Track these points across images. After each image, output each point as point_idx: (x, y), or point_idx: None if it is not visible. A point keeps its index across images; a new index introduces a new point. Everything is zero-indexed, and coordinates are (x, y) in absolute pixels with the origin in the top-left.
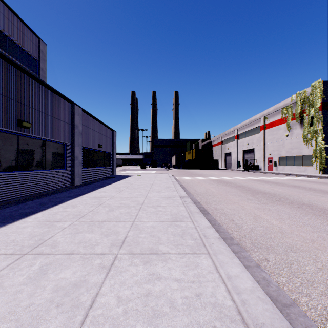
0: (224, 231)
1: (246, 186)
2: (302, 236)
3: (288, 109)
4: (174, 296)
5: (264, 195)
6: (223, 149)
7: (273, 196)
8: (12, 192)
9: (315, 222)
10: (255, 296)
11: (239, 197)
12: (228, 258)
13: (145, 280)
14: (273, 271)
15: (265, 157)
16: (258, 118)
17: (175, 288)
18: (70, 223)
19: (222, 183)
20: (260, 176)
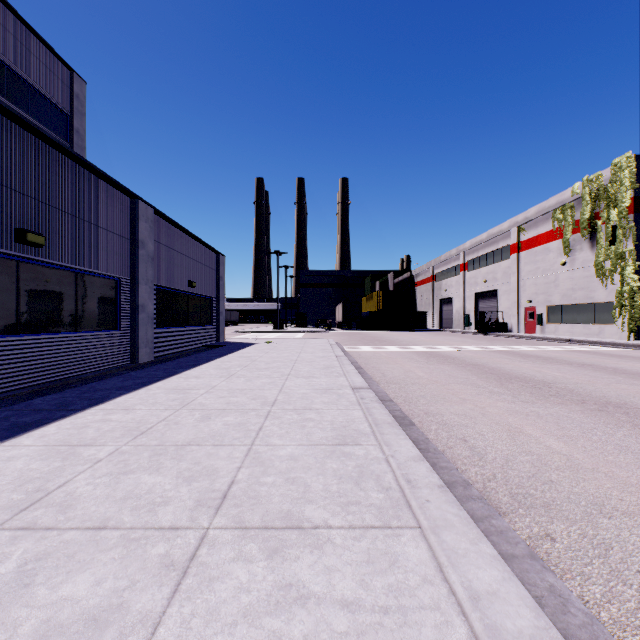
0: (448, 466)
1: (486, 365)
2: (619, 477)
3: (566, 212)
4: None
5: (523, 383)
6: (437, 292)
7: (544, 386)
8: (3, 378)
9: None
10: None
11: (473, 387)
12: (467, 541)
13: (268, 605)
14: (568, 567)
15: (520, 307)
16: (506, 229)
17: (341, 631)
18: (114, 448)
19: (437, 358)
20: (510, 343)
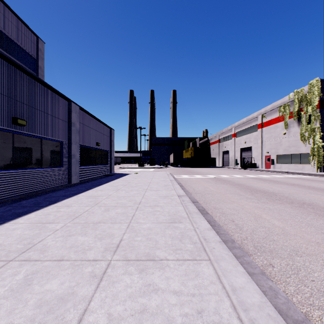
0: (224, 233)
1: (245, 185)
2: (307, 238)
3: (286, 108)
4: (172, 314)
5: (263, 193)
6: (221, 148)
7: (273, 195)
8: (6, 191)
9: (318, 223)
10: (265, 314)
11: (238, 195)
12: (231, 266)
13: (140, 293)
14: (279, 278)
15: (263, 155)
16: (255, 116)
17: (173, 303)
18: (63, 224)
19: (220, 181)
20: (257, 174)
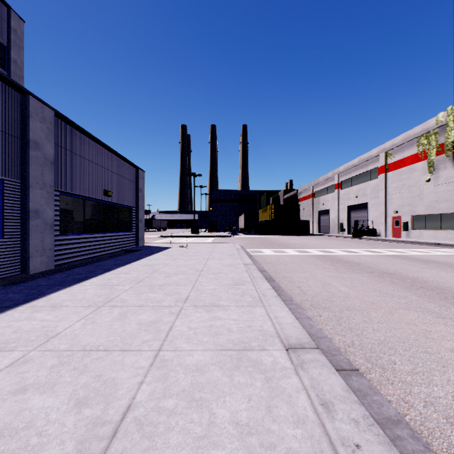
0: None
1: (402, 274)
2: None
3: (431, 138)
4: None
5: None
6: (316, 205)
7: None
8: None
9: None
10: None
11: (436, 318)
12: None
13: None
14: None
15: (387, 216)
16: (375, 154)
17: None
18: None
19: (341, 264)
20: (389, 247)
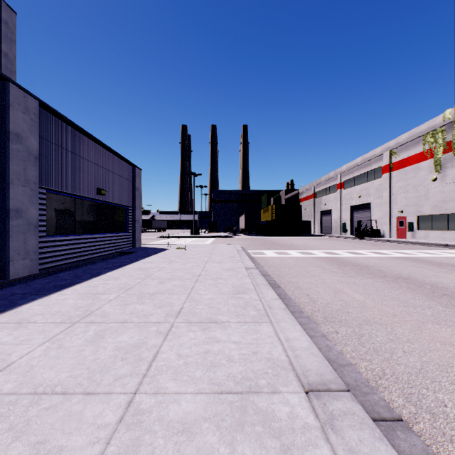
0: None
1: (418, 279)
2: None
3: (437, 136)
4: None
5: None
6: (317, 206)
7: None
8: None
9: None
10: None
11: None
12: None
13: None
14: None
15: (392, 216)
16: (379, 153)
17: None
18: None
19: (349, 267)
20: (396, 248)
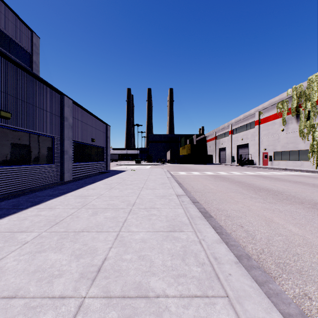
0: (235, 244)
1: (245, 182)
2: None
3: (284, 104)
4: None
5: (267, 192)
6: (217, 145)
7: (278, 194)
8: None
9: None
10: None
11: (241, 194)
12: (263, 310)
13: None
14: None
15: (260, 152)
16: (253, 113)
17: None
18: (37, 234)
19: (219, 178)
20: (256, 170)
